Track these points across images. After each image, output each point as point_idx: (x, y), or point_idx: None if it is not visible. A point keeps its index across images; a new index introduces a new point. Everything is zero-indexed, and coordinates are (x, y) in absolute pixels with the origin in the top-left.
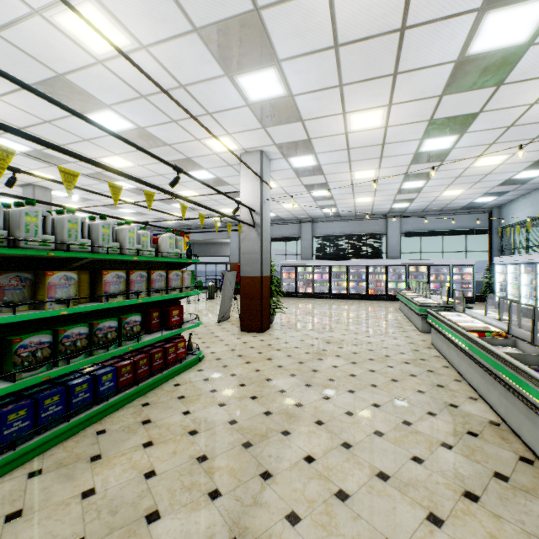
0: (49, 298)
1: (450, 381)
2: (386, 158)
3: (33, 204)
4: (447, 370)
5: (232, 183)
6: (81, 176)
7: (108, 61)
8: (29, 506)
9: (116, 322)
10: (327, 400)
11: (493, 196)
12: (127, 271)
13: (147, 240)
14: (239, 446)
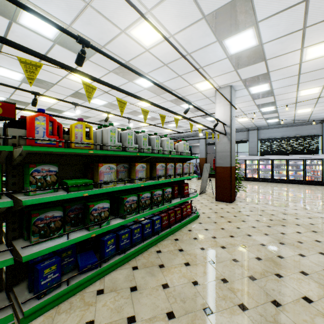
0: (136, 177)
1: None
2: None
3: (130, 129)
4: None
5: (206, 108)
6: (126, 113)
7: (151, 48)
8: (138, 285)
9: (161, 191)
10: (303, 257)
11: None
12: (165, 163)
13: (172, 145)
14: (246, 278)
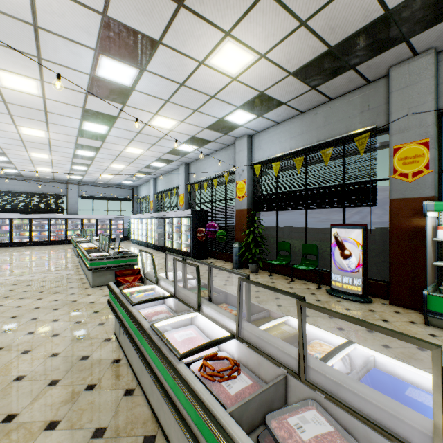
0: None
1: (76, 272)
2: (55, 151)
3: None
4: (78, 269)
5: None
6: None
7: None
8: None
9: None
10: None
11: (131, 181)
12: None
13: None
14: None
